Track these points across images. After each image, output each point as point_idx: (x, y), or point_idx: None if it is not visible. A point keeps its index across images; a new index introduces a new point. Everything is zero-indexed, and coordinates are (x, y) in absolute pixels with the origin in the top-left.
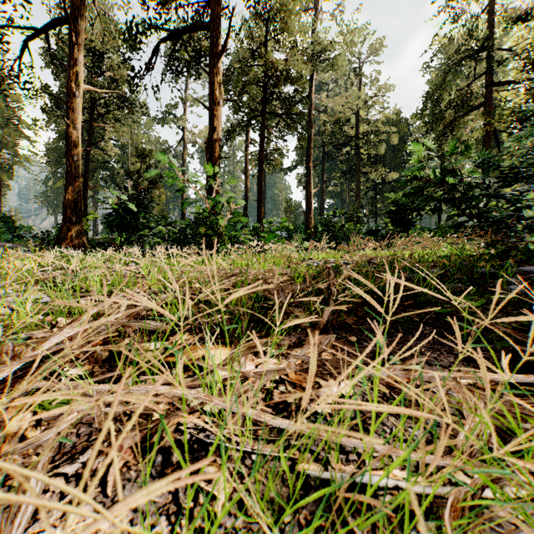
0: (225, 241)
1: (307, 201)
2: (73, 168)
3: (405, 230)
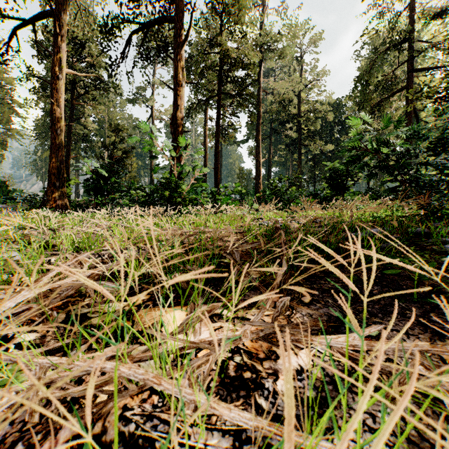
0: (187, 203)
1: (257, 169)
2: (56, 140)
3: (340, 194)
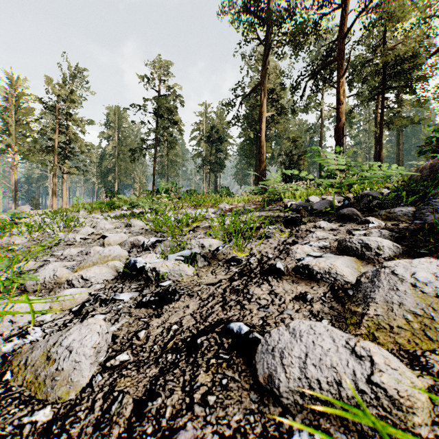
0: None
1: None
2: (261, 158)
3: None
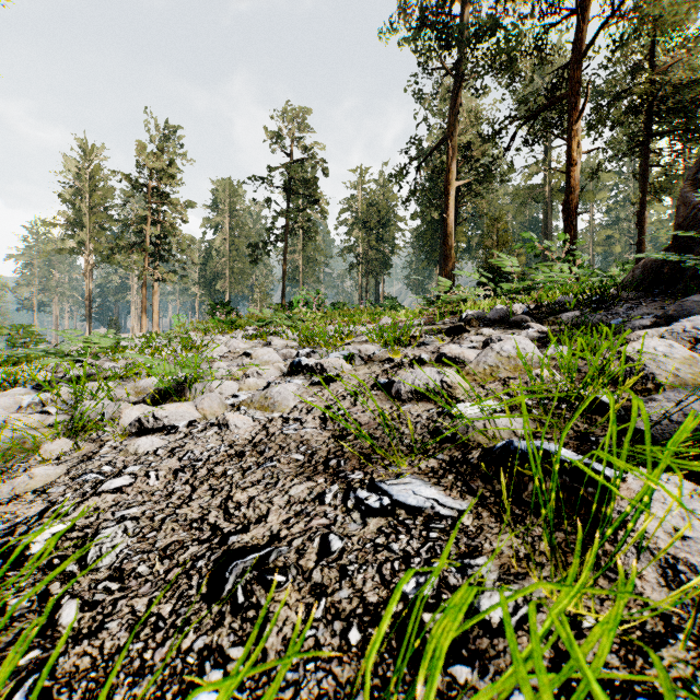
0: None
1: None
2: (447, 252)
3: None
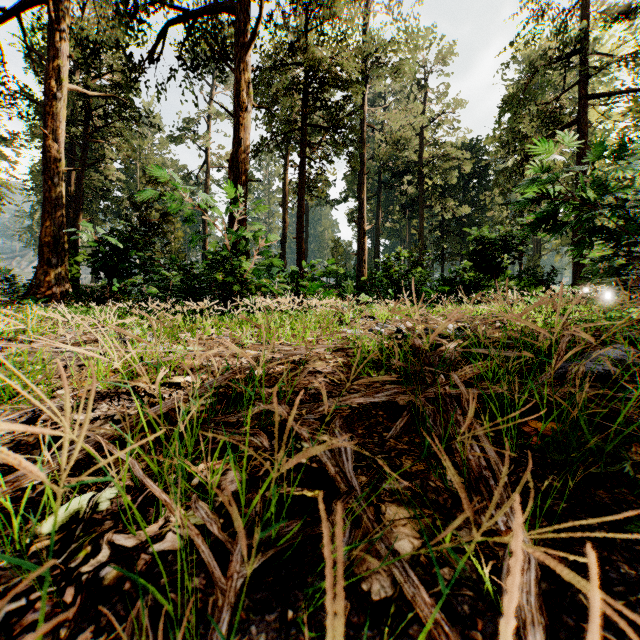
0: (252, 291)
1: (360, 240)
2: (52, 193)
3: (491, 278)
